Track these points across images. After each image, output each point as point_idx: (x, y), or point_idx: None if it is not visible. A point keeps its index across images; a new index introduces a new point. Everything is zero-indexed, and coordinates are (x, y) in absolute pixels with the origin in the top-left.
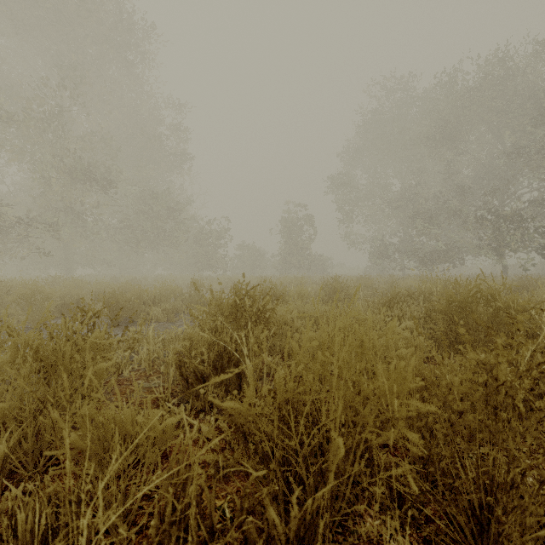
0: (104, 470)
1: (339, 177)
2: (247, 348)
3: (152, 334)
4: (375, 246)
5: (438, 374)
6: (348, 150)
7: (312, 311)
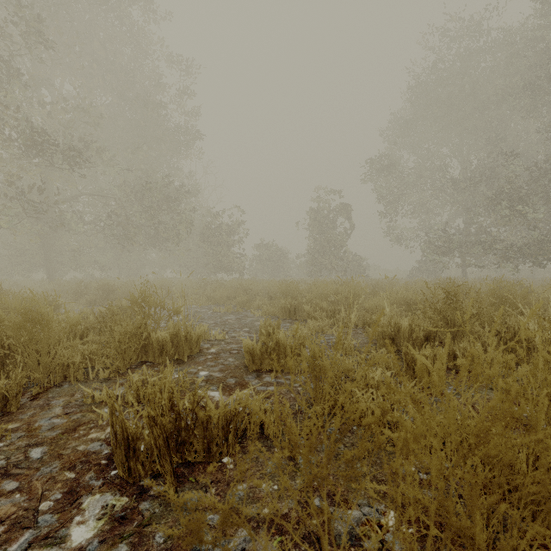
0: None
1: (381, 158)
2: None
3: None
4: (429, 242)
5: None
6: (391, 126)
7: None
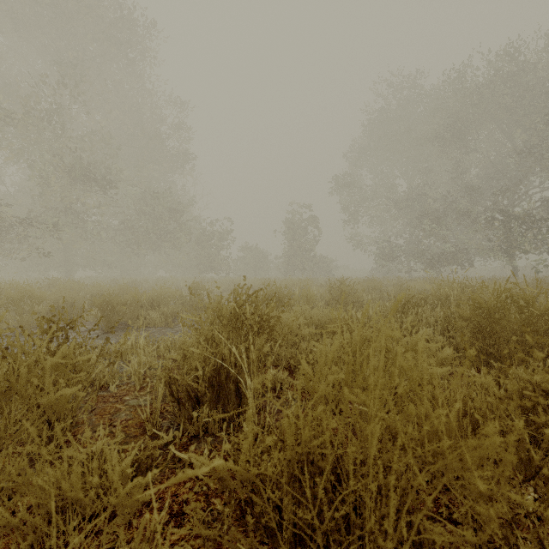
0: (48, 547)
1: (344, 177)
2: (248, 362)
3: (143, 343)
4: (380, 248)
5: (488, 404)
6: (353, 150)
7: (320, 316)
